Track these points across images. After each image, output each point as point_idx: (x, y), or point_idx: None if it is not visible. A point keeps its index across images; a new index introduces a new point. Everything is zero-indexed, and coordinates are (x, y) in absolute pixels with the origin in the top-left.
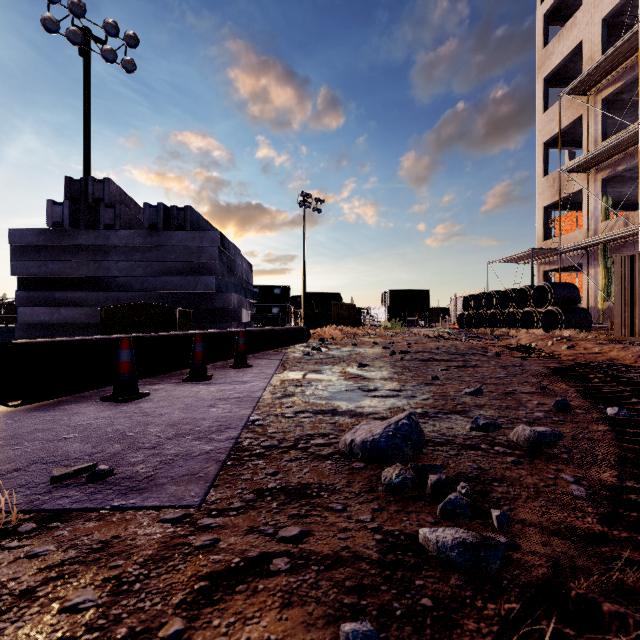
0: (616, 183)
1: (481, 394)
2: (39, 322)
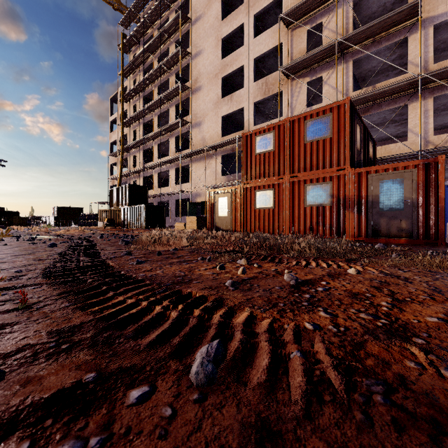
0: None
1: None
2: None
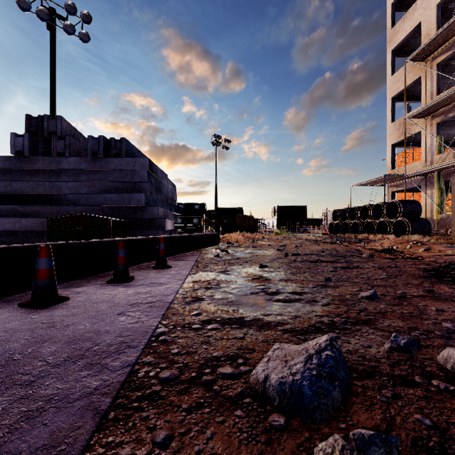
0: (446, 126)
1: (377, 298)
2: (4, 230)
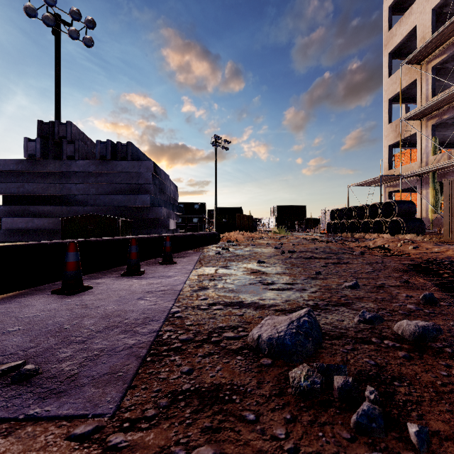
0: (441, 128)
1: (358, 287)
2: (18, 229)
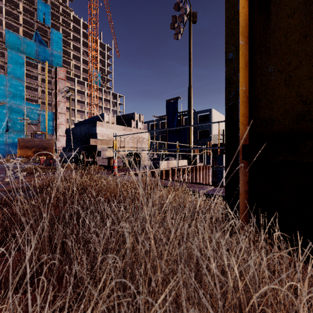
0: None
1: None
2: None
